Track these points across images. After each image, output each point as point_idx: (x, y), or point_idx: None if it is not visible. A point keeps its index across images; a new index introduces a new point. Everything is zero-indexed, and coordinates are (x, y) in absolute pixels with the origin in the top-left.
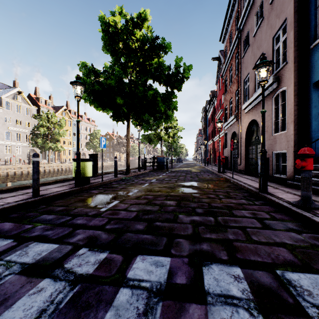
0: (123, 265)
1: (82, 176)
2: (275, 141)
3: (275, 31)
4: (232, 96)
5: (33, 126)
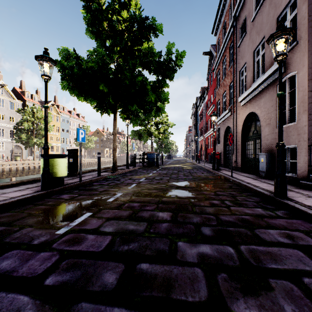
0: None
1: (52, 176)
2: None
3: (280, 9)
4: (226, 90)
5: (17, 121)
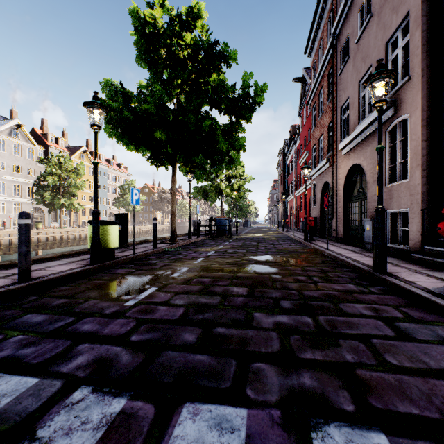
0: (154, 431)
1: (102, 247)
2: (391, 195)
3: (390, 32)
4: (323, 132)
5: (38, 174)
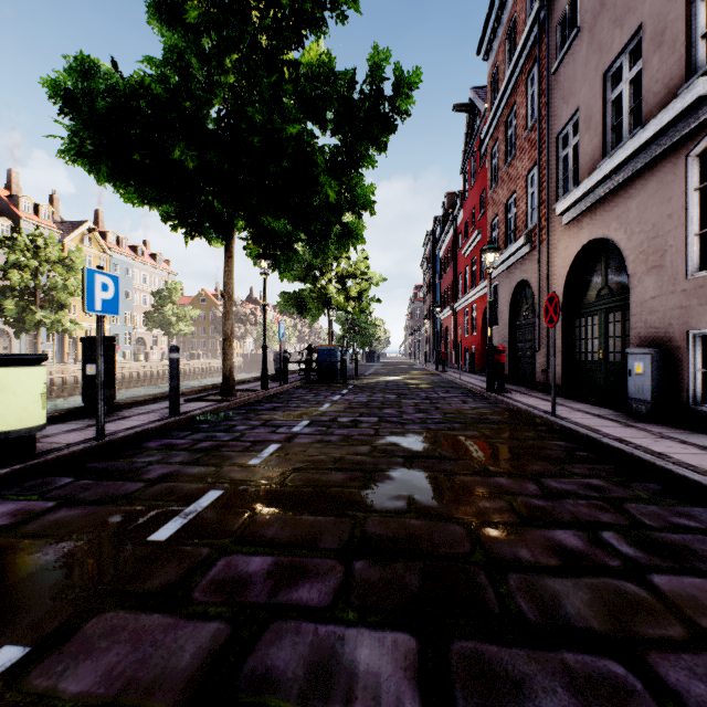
0: None
1: None
2: (706, 295)
3: None
4: (516, 189)
5: None
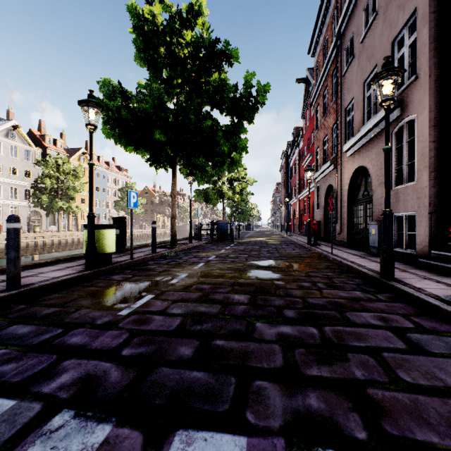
0: None
1: (98, 252)
2: (397, 197)
3: (397, 30)
4: (327, 134)
5: (35, 177)
